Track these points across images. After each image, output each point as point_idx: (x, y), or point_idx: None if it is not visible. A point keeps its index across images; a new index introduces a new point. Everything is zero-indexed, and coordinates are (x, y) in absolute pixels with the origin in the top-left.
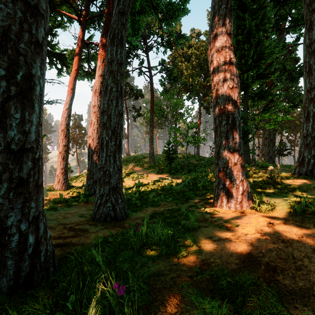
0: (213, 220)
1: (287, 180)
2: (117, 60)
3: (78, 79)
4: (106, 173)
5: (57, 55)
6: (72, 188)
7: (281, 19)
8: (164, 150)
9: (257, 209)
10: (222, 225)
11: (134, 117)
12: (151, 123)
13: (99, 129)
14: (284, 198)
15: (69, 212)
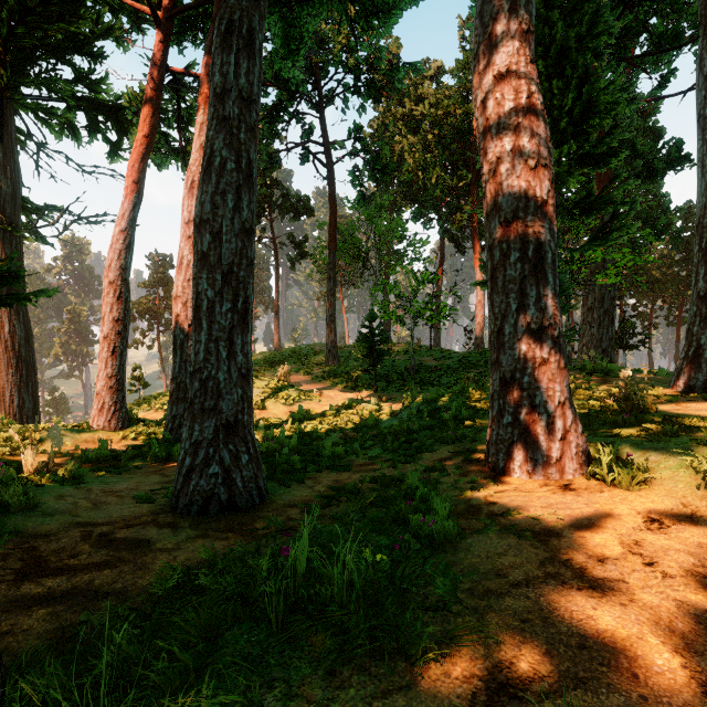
0: (494, 510)
1: (662, 403)
2: (239, 91)
3: (158, 169)
4: (207, 384)
5: (107, 108)
6: (136, 424)
7: (627, 37)
8: (361, 335)
9: (604, 480)
10: (523, 528)
11: (291, 261)
12: (330, 272)
13: None
14: (672, 450)
15: (113, 489)
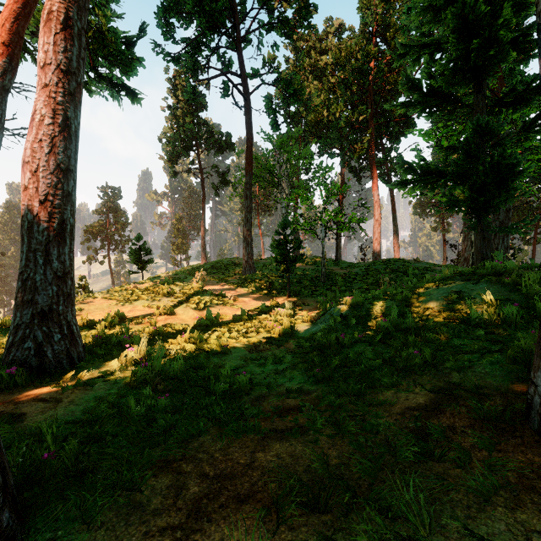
0: None
1: None
2: None
3: (89, 94)
4: None
5: None
6: (5, 333)
7: None
8: (275, 241)
9: None
10: None
11: (215, 188)
12: (247, 191)
13: (61, 142)
14: None
15: None
